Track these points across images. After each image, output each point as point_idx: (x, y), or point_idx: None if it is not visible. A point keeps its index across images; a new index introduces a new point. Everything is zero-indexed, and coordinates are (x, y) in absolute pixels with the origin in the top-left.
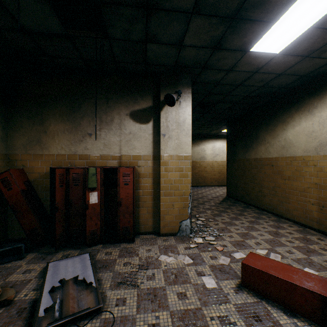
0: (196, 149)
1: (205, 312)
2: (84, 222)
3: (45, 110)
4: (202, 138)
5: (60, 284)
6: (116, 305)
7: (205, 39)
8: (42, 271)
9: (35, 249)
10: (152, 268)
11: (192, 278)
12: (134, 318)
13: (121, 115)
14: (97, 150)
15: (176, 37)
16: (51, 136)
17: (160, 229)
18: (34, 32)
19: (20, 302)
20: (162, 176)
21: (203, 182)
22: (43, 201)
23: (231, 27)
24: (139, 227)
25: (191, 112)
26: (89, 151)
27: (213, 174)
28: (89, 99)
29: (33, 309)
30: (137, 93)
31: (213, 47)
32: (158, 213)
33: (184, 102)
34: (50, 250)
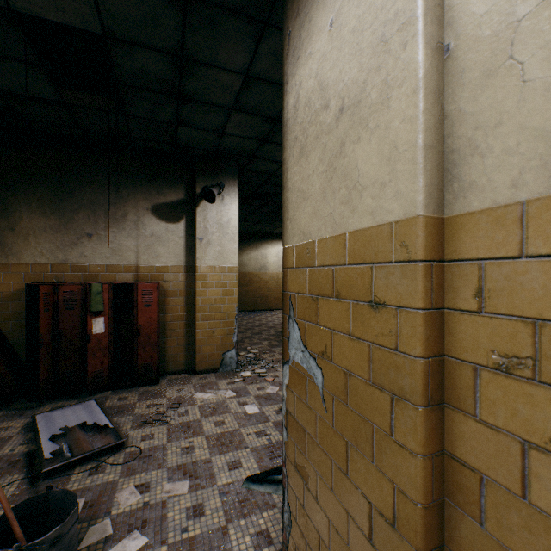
0: (254, 255)
1: (243, 431)
2: (82, 360)
3: (12, 195)
4: (262, 238)
5: (63, 431)
6: (142, 440)
7: (250, 132)
8: (25, 427)
9: (0, 407)
10: (184, 406)
11: (234, 408)
12: (165, 446)
13: (139, 209)
14: (101, 258)
15: (215, 125)
16: (23, 236)
17: (196, 364)
18: (11, 93)
19: (8, 456)
20: (198, 293)
21: (264, 304)
22: (9, 336)
23: (277, 126)
24: (166, 365)
25: (243, 203)
26: (88, 259)
27: (278, 293)
28: (88, 183)
29: (31, 459)
30: (163, 180)
31: (261, 139)
32: (193, 344)
33: (228, 198)
34: (28, 404)
